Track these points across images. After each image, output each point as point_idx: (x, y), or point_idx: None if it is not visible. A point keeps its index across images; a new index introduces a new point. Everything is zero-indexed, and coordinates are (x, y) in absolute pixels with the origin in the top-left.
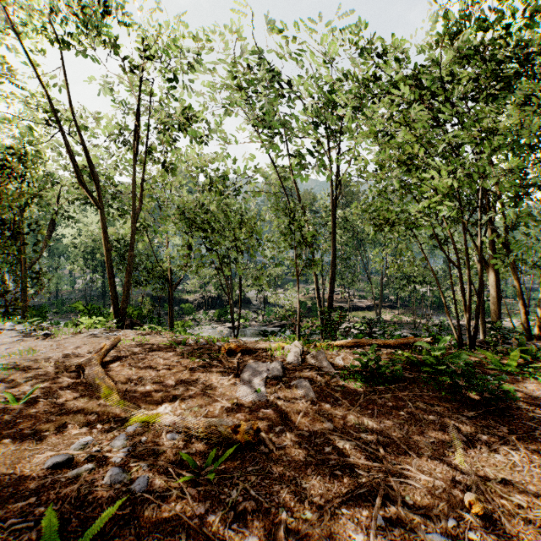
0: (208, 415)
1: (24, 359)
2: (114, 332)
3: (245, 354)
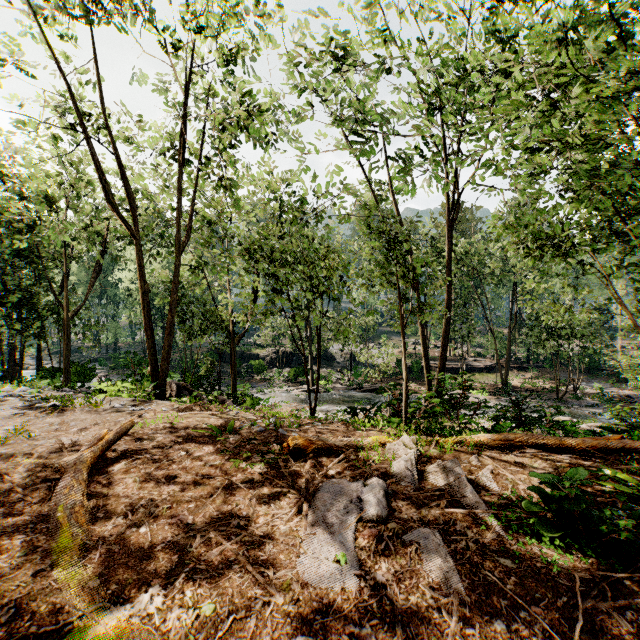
0: (230, 635)
1: None
2: (144, 404)
3: (321, 455)
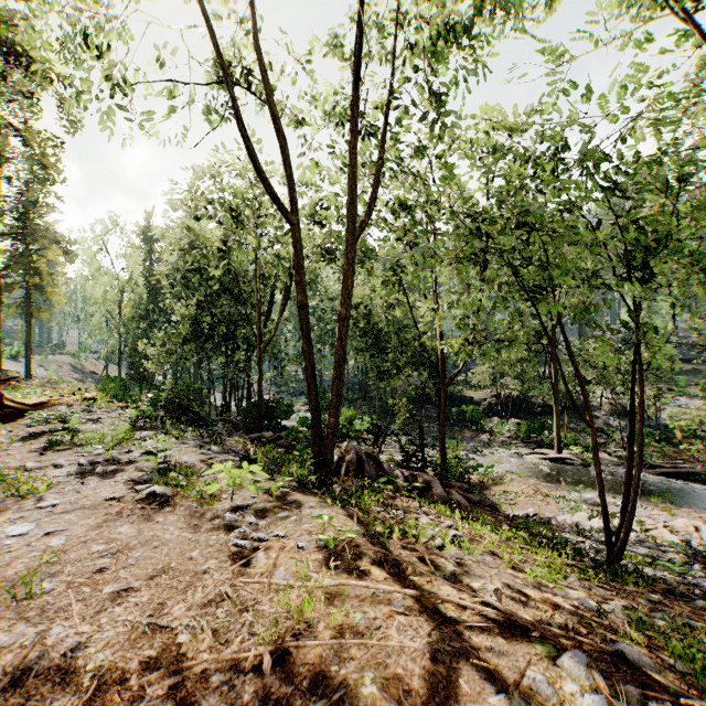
0: None
1: None
2: (277, 514)
3: None
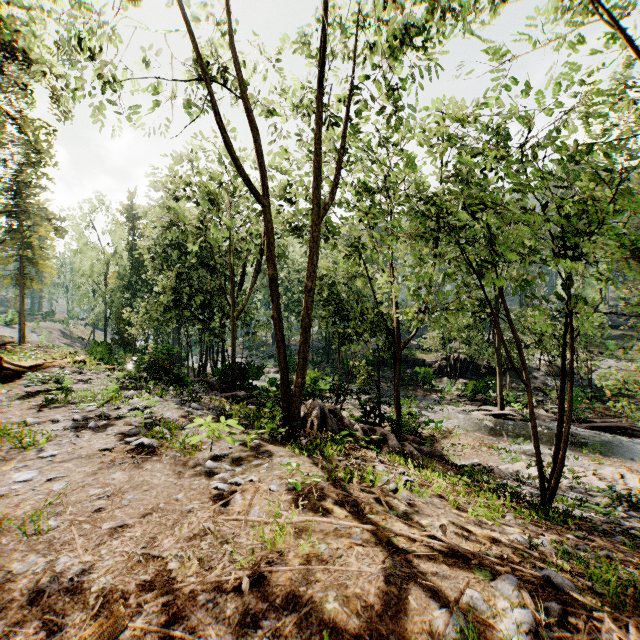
0: None
1: None
2: (251, 462)
3: None
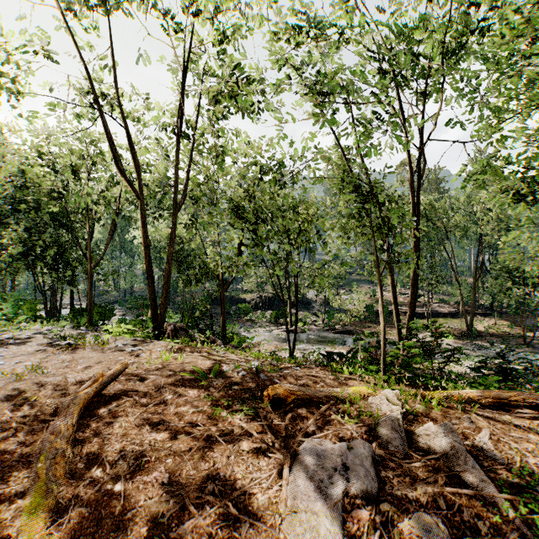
0: None
1: (15, 384)
2: (143, 344)
3: (301, 406)
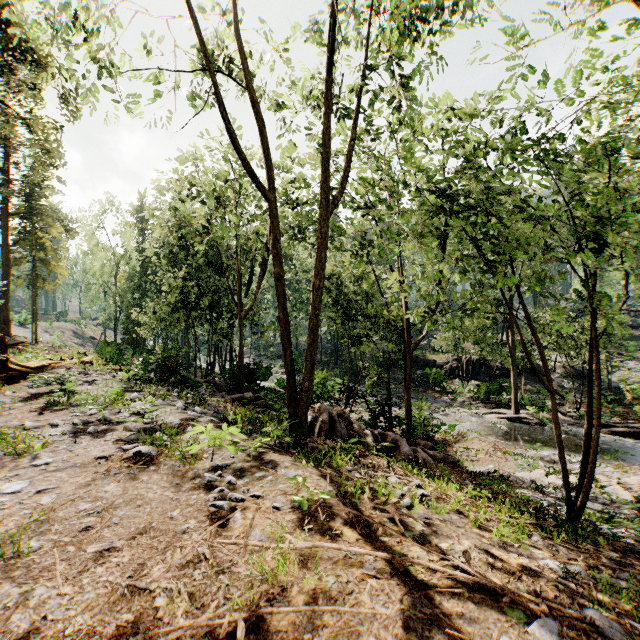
0: None
1: None
2: (254, 474)
3: None
